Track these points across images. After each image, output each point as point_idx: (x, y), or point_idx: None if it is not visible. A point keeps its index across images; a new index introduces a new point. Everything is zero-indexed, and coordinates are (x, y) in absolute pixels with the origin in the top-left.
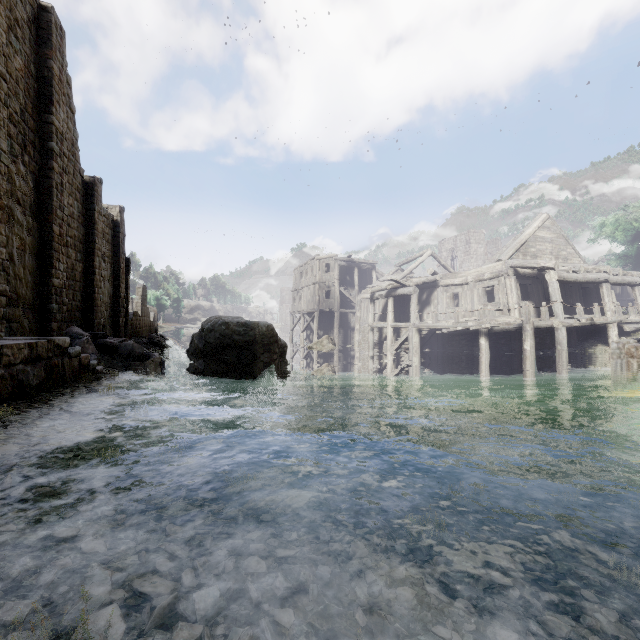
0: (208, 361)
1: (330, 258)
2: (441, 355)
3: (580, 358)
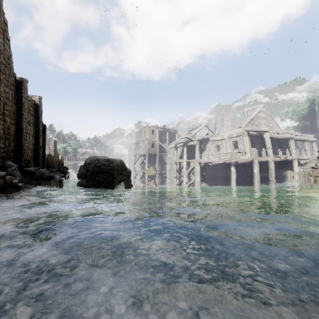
0: (88, 180)
1: (154, 127)
2: (211, 176)
3: (280, 177)
